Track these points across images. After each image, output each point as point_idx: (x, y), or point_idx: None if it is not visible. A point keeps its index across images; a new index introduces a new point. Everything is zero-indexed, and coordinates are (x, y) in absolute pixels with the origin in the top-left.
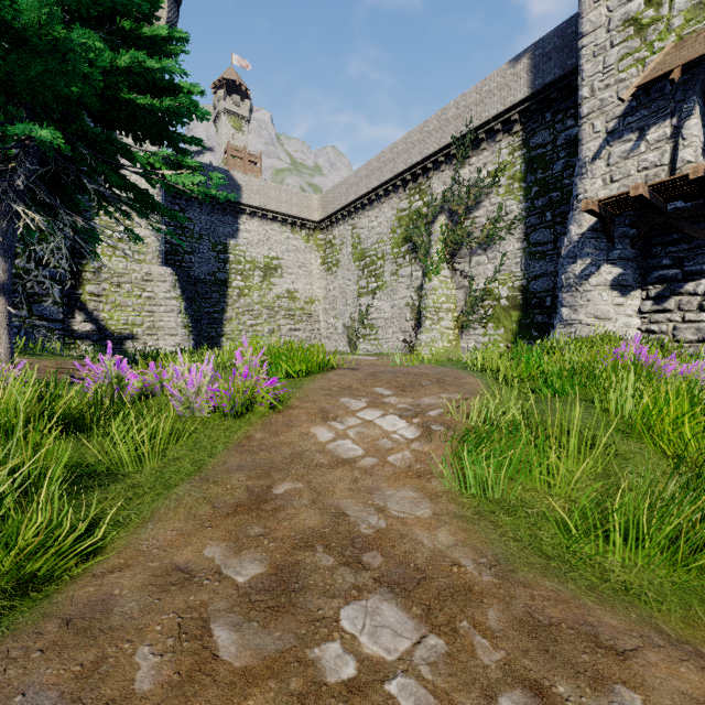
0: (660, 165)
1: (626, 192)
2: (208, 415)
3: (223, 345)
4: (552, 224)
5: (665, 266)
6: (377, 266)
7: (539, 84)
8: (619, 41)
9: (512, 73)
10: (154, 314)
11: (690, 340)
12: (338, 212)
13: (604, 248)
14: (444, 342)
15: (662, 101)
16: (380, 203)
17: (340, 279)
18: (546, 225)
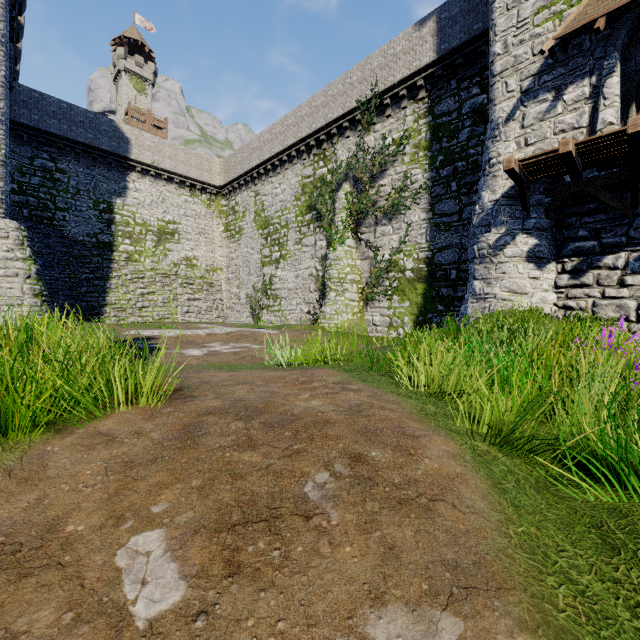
0: (578, 128)
1: (550, 150)
2: None
3: (105, 316)
4: (457, 194)
5: (582, 237)
6: (280, 234)
7: (445, 48)
8: None
9: (418, 36)
10: None
11: (611, 318)
12: (241, 177)
13: (519, 216)
14: (349, 314)
15: (580, 58)
16: (284, 169)
17: (243, 247)
18: (452, 195)
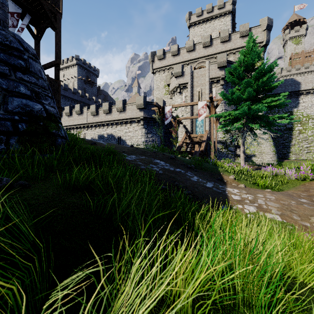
0: None
1: None
2: (294, 180)
3: (289, 157)
4: None
5: None
6: None
7: None
8: None
9: None
10: (261, 147)
11: None
12: None
13: None
14: None
15: None
16: None
17: None
18: None
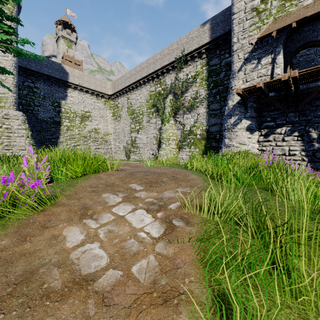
0: (266, 75)
1: (254, 85)
2: None
3: None
4: (219, 101)
5: (268, 121)
6: (139, 118)
7: (214, 36)
8: (249, 17)
9: (202, 30)
10: (10, 138)
11: (279, 154)
12: (120, 90)
13: (243, 112)
14: (171, 154)
15: (267, 46)
16: (141, 87)
17: (122, 124)
18: (217, 101)
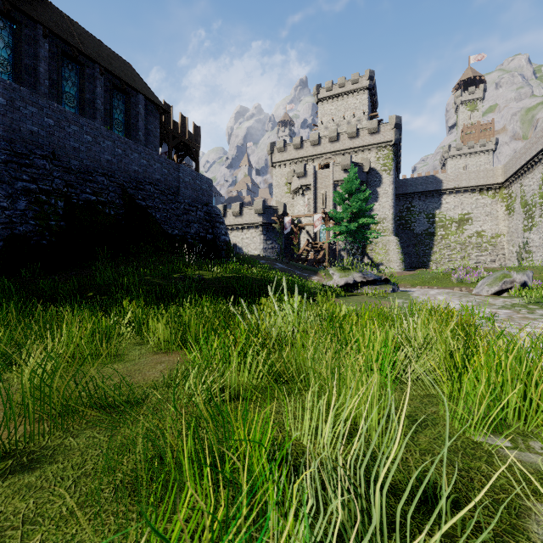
0: None
1: None
2: None
3: (430, 266)
4: None
5: None
6: (532, 211)
7: None
8: None
9: None
10: (389, 255)
11: None
12: (511, 176)
13: None
14: None
15: None
16: (533, 169)
17: (514, 220)
18: None
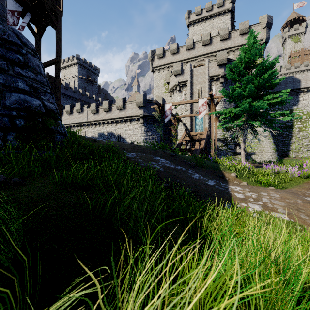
0: None
1: None
2: (296, 178)
3: (289, 154)
4: None
5: None
6: None
7: None
8: None
9: None
10: (261, 145)
11: None
12: None
13: None
14: None
15: None
16: None
17: None
18: None
